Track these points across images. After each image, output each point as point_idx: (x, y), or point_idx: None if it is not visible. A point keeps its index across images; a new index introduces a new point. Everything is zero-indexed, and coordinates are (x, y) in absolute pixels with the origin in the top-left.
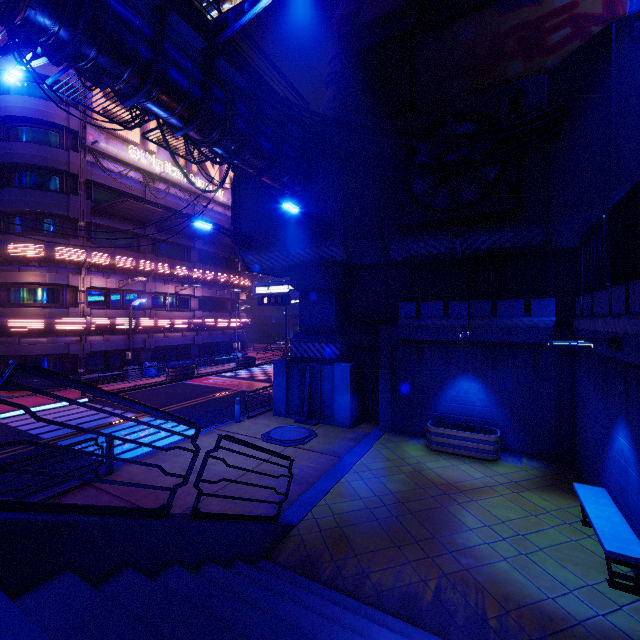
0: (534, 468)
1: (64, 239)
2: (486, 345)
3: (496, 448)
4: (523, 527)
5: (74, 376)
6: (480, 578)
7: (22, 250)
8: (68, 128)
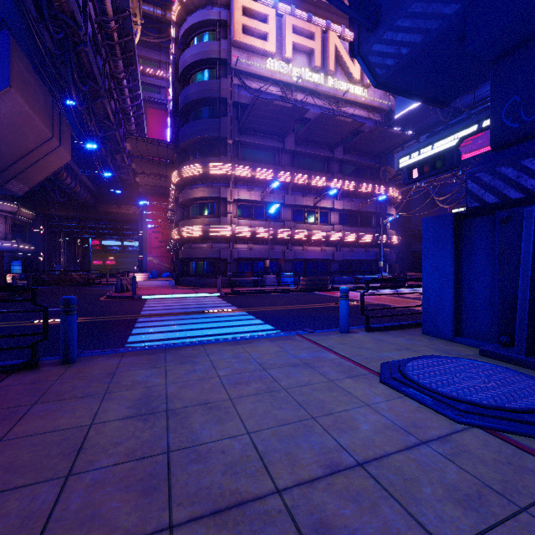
0: None
1: (217, 157)
2: None
3: None
4: None
5: (224, 278)
6: None
7: (189, 170)
8: (220, 60)
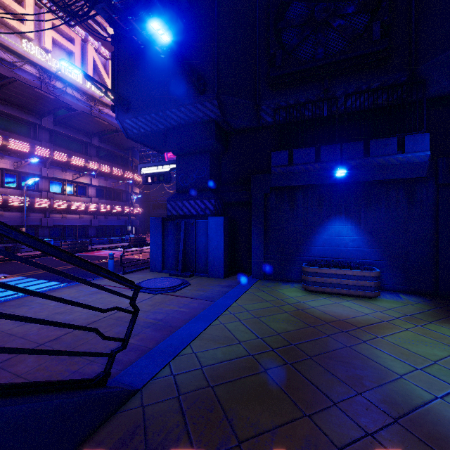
0: (417, 302)
1: None
2: (359, 186)
3: (377, 284)
4: None
5: None
6: None
7: None
8: None
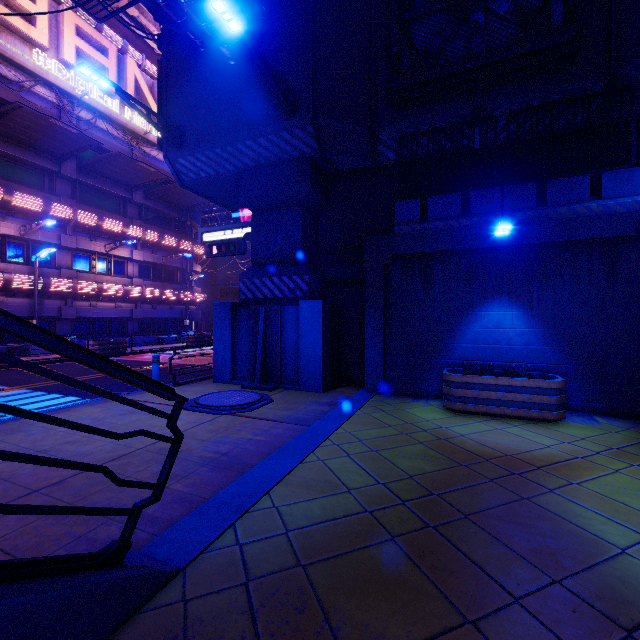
0: (625, 428)
1: None
2: (530, 250)
3: (560, 400)
4: None
5: None
6: None
7: None
8: None
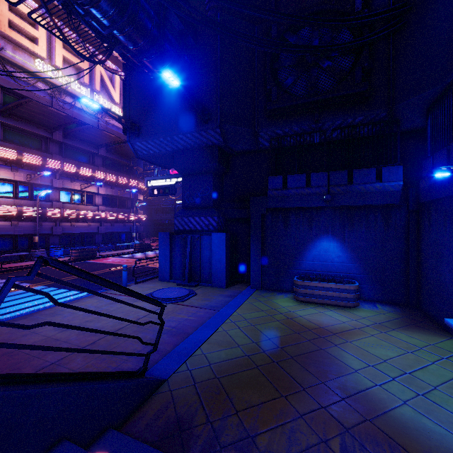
0: (389, 311)
1: None
2: (343, 209)
3: (356, 296)
4: (406, 365)
5: None
6: (388, 430)
7: None
8: None
